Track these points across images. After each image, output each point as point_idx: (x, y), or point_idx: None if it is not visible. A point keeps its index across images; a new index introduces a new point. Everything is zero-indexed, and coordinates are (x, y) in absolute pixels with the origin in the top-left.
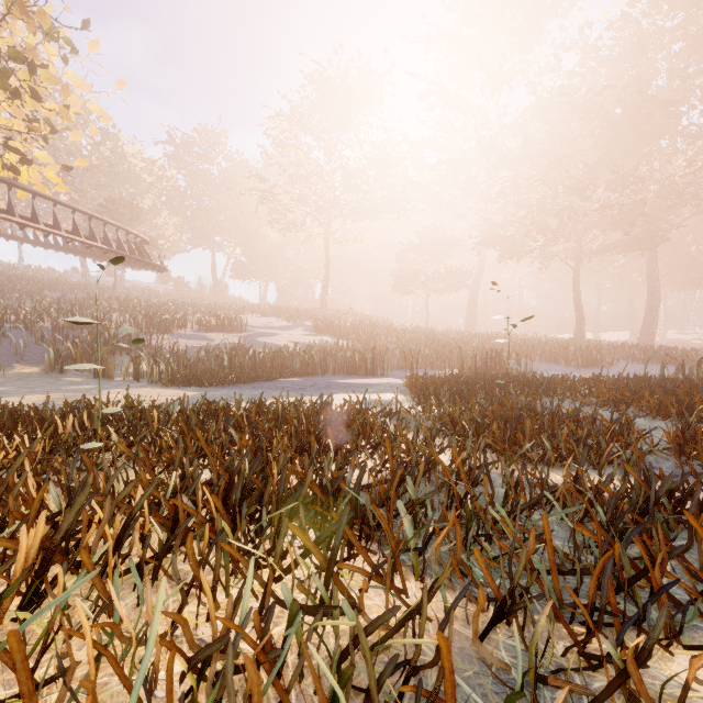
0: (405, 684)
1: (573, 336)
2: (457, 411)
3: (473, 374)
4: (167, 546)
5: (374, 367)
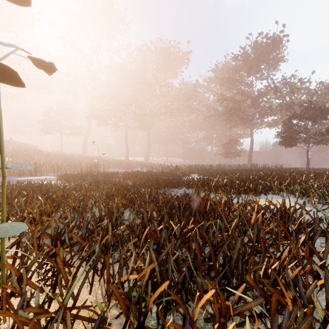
0: (80, 202)
1: (125, 158)
2: (82, 181)
3: (86, 173)
4: (27, 200)
5: (36, 171)
